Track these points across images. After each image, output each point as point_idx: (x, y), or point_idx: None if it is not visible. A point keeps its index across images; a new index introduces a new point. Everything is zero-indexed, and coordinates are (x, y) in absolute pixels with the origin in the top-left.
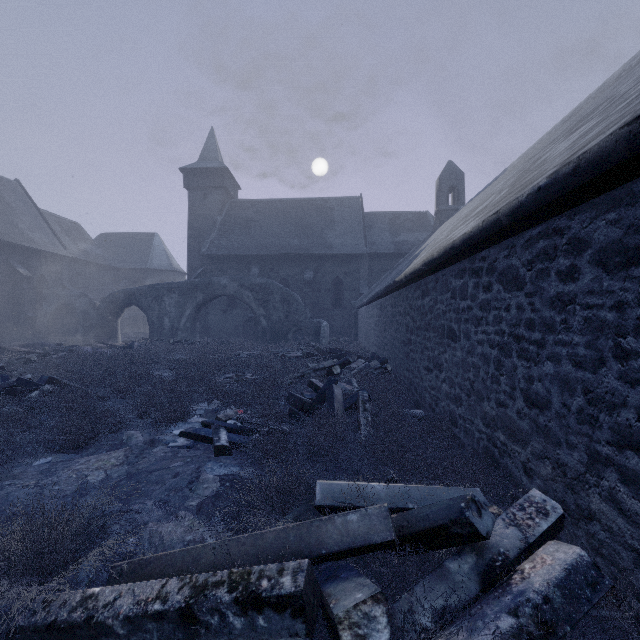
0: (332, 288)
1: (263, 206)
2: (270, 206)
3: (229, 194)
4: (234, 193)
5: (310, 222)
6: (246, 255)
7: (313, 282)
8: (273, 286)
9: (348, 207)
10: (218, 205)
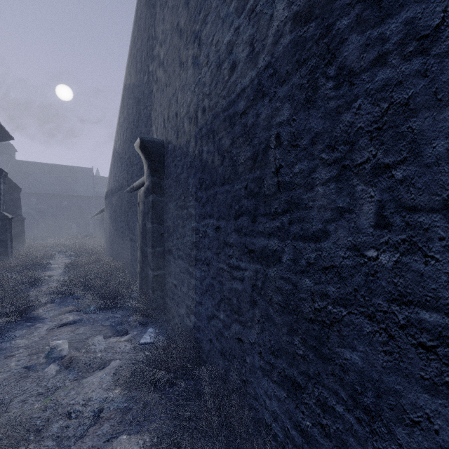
0: (77, 210)
1: (36, 166)
2: (40, 166)
3: (11, 156)
4: (14, 155)
5: (65, 178)
6: (27, 192)
7: (67, 207)
8: (48, 209)
9: (86, 173)
10: (5, 163)
